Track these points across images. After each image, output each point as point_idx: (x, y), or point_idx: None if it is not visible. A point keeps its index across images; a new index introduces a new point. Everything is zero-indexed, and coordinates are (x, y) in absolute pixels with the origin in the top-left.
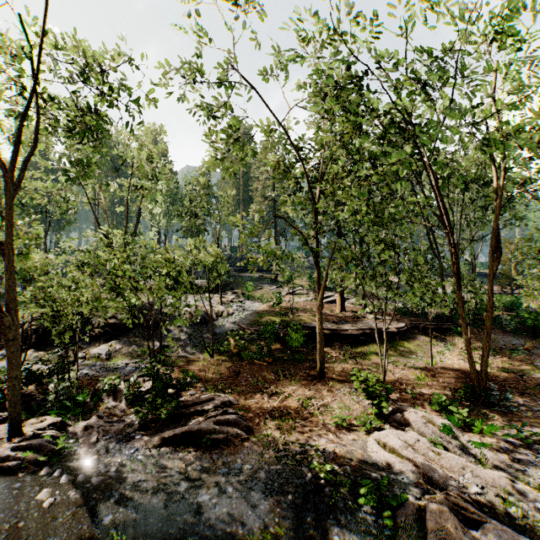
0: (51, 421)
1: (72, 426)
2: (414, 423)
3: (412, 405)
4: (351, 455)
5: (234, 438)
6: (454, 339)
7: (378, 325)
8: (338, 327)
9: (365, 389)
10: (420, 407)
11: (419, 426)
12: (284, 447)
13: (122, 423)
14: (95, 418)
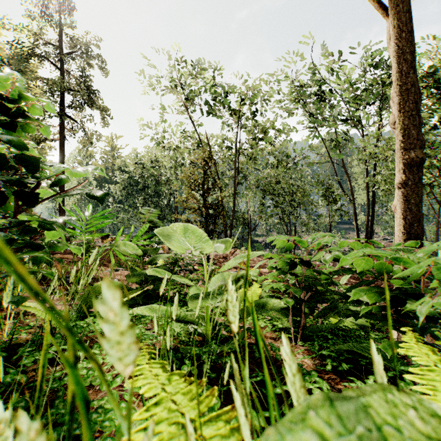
0: None
1: None
2: None
3: None
4: None
5: None
6: None
7: None
8: None
9: None
10: None
11: None
12: None
13: None
14: None
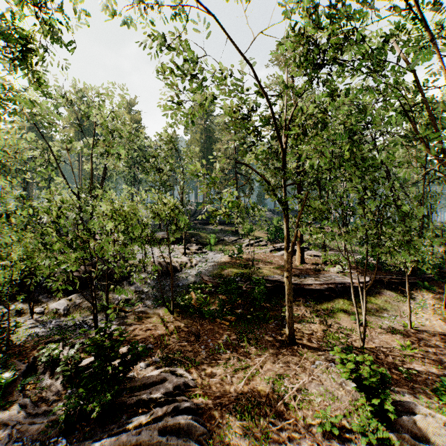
0: None
1: None
2: (436, 435)
3: (411, 392)
4: None
5: None
6: (423, 295)
7: (342, 279)
8: (302, 281)
9: (360, 379)
10: (423, 397)
11: (445, 443)
12: None
13: (47, 417)
14: (16, 409)
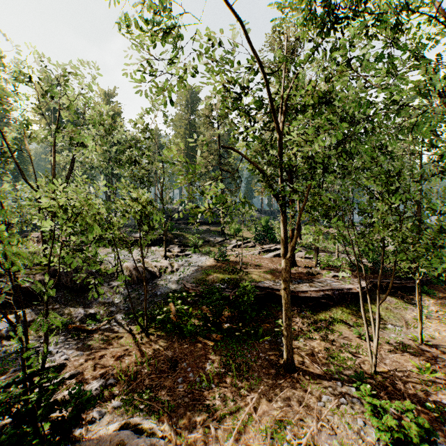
0: None
1: None
2: None
3: None
4: None
5: None
6: (424, 300)
7: (338, 284)
8: (296, 288)
9: (397, 442)
10: None
11: None
12: None
13: None
14: None
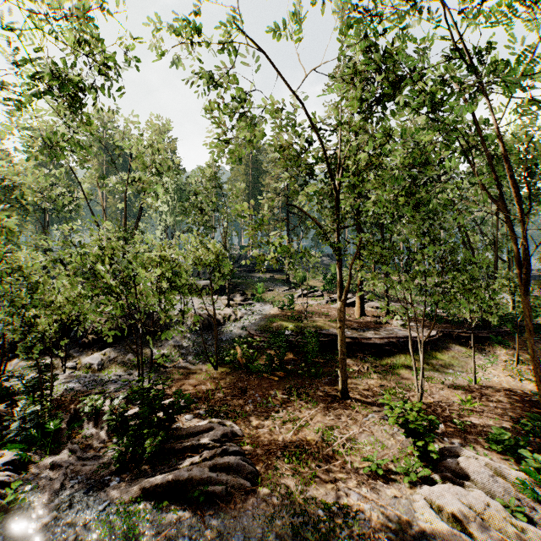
0: (10, 457)
1: (37, 464)
2: (476, 474)
3: (463, 441)
4: (394, 524)
5: (235, 490)
6: (495, 350)
7: (405, 332)
8: (359, 335)
9: (406, 424)
10: (475, 446)
11: (484, 480)
12: (302, 507)
13: (98, 460)
14: (66, 453)
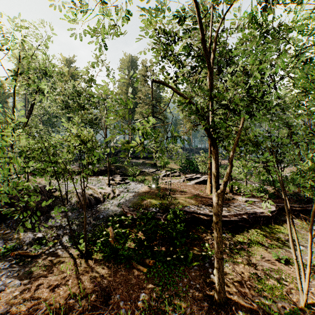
0: None
1: None
2: None
3: None
4: None
5: None
6: None
7: (251, 208)
8: None
9: None
10: None
11: None
12: None
13: None
14: None
